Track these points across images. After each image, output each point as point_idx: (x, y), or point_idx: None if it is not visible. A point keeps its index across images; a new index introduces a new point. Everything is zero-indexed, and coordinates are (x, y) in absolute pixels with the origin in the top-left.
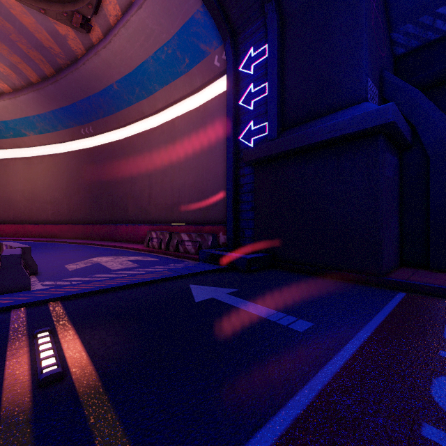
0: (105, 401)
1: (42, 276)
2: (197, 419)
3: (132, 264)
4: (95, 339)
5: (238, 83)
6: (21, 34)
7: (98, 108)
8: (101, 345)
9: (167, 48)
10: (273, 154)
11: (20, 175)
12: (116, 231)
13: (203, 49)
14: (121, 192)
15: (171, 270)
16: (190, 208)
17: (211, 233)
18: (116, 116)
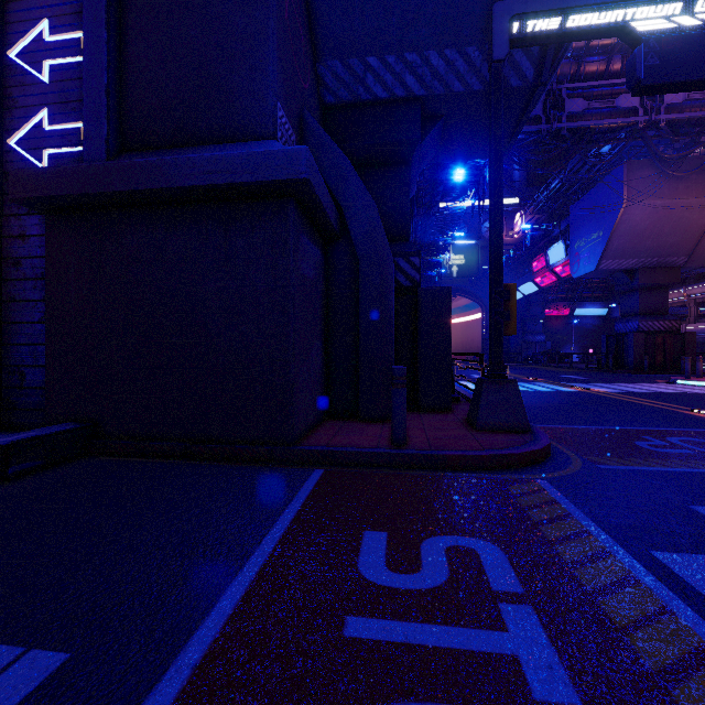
0: None
1: None
2: None
3: None
4: None
5: (8, 4)
6: None
7: None
8: None
9: None
10: (90, 193)
11: None
12: None
13: None
14: None
15: None
16: None
17: None
18: None
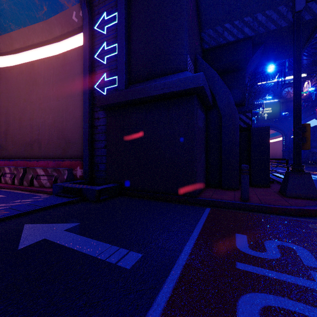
0: None
1: None
2: None
3: None
4: None
5: (94, 39)
6: None
7: None
8: None
9: None
10: (121, 101)
11: None
12: None
13: (61, 2)
14: None
15: (10, 208)
16: (50, 144)
17: (69, 167)
18: None
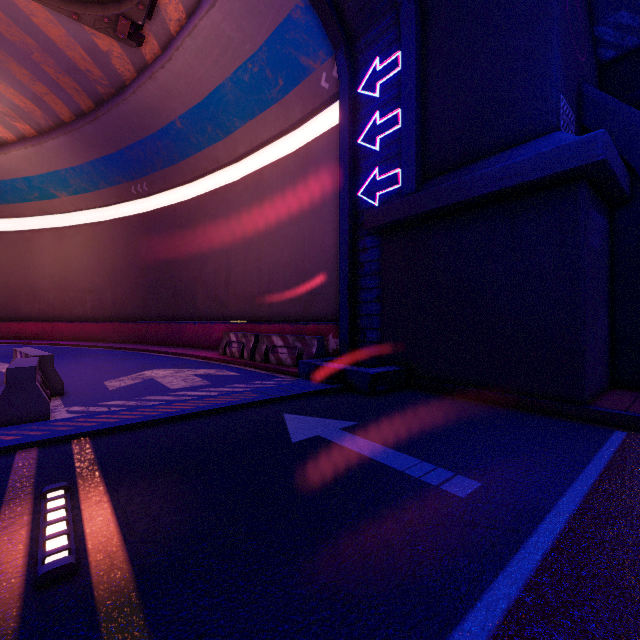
0: (138, 621)
1: (70, 398)
2: None
3: (201, 381)
4: (134, 502)
5: (357, 112)
6: (47, 52)
7: (155, 156)
8: (142, 514)
9: (252, 65)
10: (410, 216)
11: (48, 254)
12: (180, 332)
13: (305, 64)
14: (187, 276)
15: (256, 390)
16: (286, 298)
17: (316, 335)
18: (179, 166)
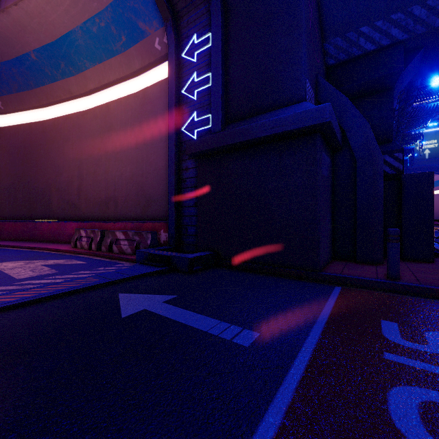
0: None
1: None
2: None
3: (49, 270)
4: None
5: (181, 70)
6: None
7: (10, 80)
8: None
9: (99, 20)
10: (217, 147)
11: None
12: (36, 229)
13: (142, 28)
14: (43, 183)
15: (98, 275)
16: (128, 202)
17: (151, 230)
18: (35, 92)
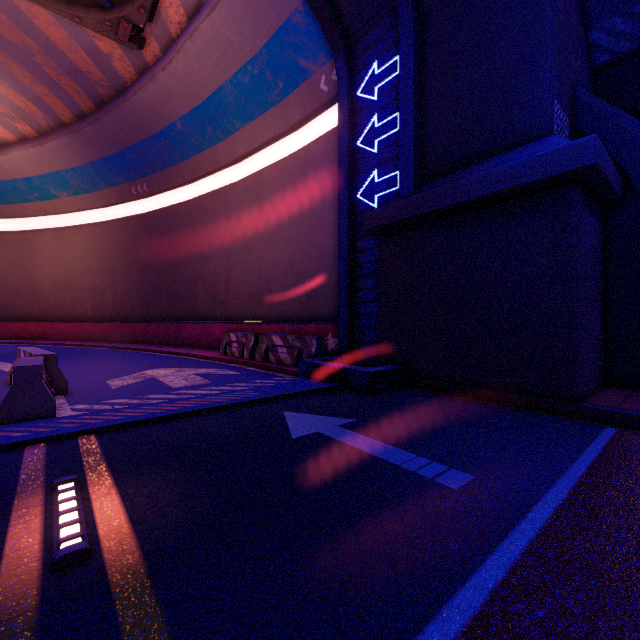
0: (150, 599)
1: (74, 396)
2: (293, 637)
3: (202, 380)
4: (141, 494)
5: (355, 114)
6: (48, 54)
7: (155, 157)
8: (150, 504)
9: (252, 67)
10: (408, 217)
11: (49, 254)
12: (180, 332)
13: (304, 67)
14: (187, 276)
15: (256, 388)
16: (285, 298)
17: (315, 334)
18: (179, 167)
